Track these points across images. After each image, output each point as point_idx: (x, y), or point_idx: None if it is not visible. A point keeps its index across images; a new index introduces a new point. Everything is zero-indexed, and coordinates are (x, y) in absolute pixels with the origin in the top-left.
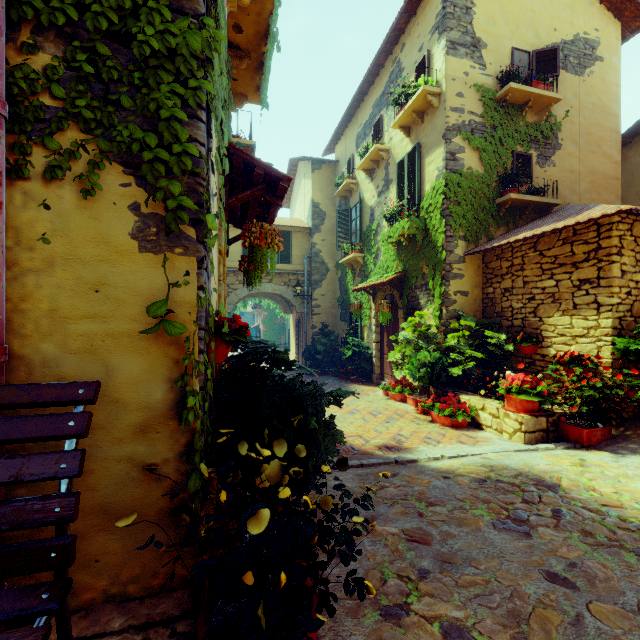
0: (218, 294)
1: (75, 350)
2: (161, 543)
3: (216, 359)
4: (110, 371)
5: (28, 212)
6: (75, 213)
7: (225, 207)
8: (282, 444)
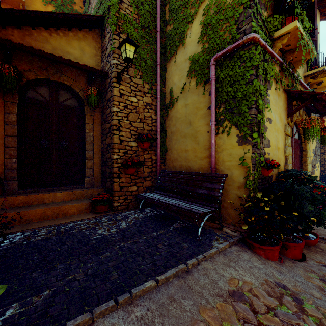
0: (284, 151)
1: (226, 168)
2: (237, 210)
3: (264, 174)
4: (232, 173)
5: (219, 140)
6: (226, 139)
7: (290, 114)
8: (260, 192)
